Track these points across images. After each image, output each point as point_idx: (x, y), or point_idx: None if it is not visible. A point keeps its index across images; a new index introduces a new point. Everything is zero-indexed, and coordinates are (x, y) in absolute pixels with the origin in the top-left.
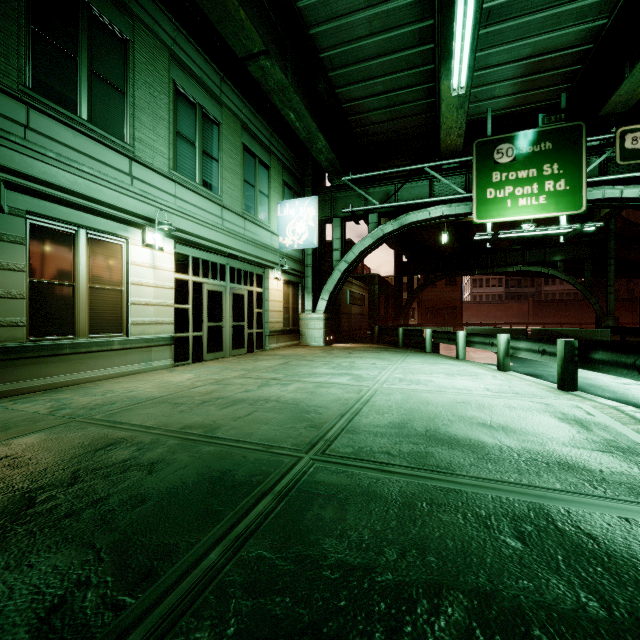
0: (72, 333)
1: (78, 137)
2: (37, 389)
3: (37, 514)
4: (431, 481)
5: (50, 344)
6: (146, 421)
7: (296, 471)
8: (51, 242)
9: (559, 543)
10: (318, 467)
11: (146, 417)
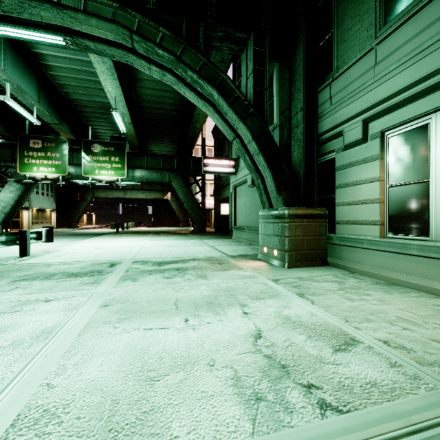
0: (428, 234)
1: (420, 17)
2: (388, 279)
3: (174, 270)
4: (31, 295)
5: (398, 242)
6: (230, 286)
7: (105, 287)
8: (406, 145)
9: (2, 290)
10: (94, 289)
11: (239, 287)
